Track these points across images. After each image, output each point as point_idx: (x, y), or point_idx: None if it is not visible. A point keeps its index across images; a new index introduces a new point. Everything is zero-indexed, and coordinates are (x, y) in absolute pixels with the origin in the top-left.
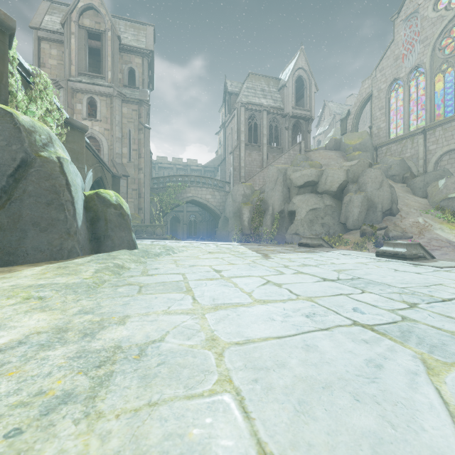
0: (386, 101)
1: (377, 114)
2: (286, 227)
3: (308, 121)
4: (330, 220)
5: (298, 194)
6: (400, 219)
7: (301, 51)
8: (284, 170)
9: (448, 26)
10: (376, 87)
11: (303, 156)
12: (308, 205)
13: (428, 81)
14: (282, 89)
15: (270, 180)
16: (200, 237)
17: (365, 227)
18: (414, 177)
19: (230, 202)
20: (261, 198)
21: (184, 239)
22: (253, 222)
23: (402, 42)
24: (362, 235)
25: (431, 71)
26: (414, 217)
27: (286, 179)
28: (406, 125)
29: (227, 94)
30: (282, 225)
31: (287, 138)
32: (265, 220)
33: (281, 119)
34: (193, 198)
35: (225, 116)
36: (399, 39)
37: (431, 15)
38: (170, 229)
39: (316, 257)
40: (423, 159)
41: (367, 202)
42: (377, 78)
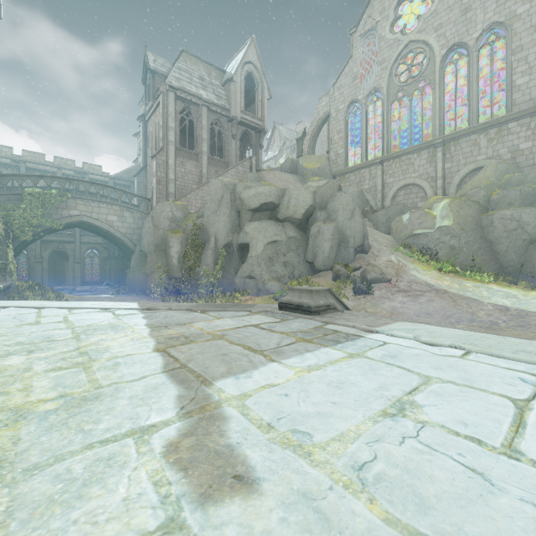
0: (344, 124)
1: (335, 137)
2: (236, 267)
3: (260, 134)
4: (295, 257)
5: (252, 220)
6: (373, 257)
7: (252, 41)
8: (232, 187)
9: (403, 52)
10: (334, 107)
11: (255, 174)
12: (267, 235)
13: (385, 108)
14: (228, 85)
15: (212, 199)
16: (105, 283)
17: (339, 268)
18: (374, 211)
19: (150, 229)
20: (199, 225)
21: (76, 286)
22: (186, 260)
23: (360, 60)
24: (335, 278)
25: (388, 97)
26: (387, 256)
27: (235, 199)
28: (364, 153)
29: (149, 71)
30: (230, 264)
31: (234, 151)
32: (205, 256)
33: (227, 123)
34: (83, 219)
35: (145, 105)
36: (358, 56)
37: (388, 37)
38: (52, 270)
39: (423, 396)
40: (381, 192)
41: (339, 235)
42: (335, 96)
